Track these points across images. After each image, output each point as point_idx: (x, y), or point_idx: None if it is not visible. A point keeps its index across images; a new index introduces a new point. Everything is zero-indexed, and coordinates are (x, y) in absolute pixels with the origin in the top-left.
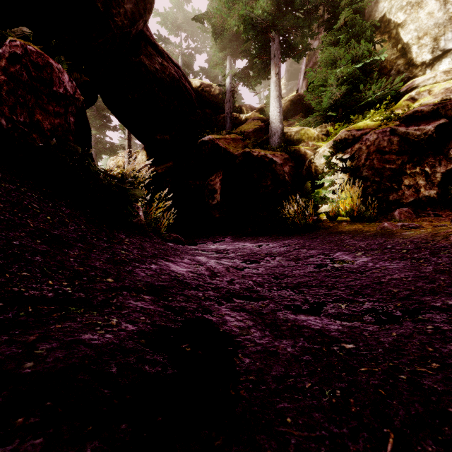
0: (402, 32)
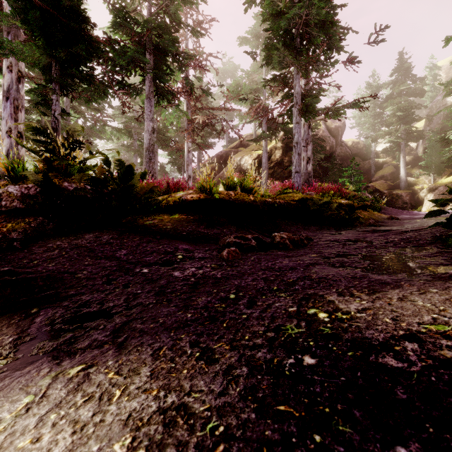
0: None
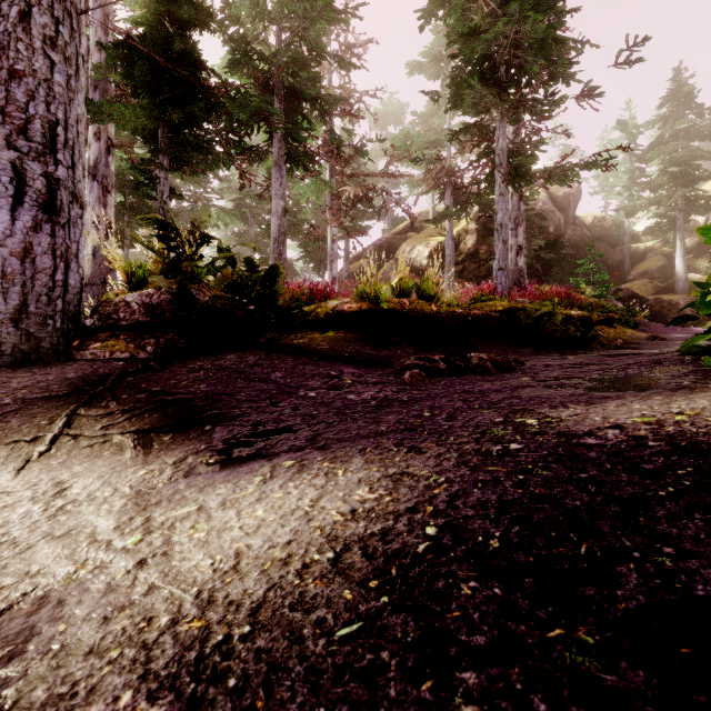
0: None
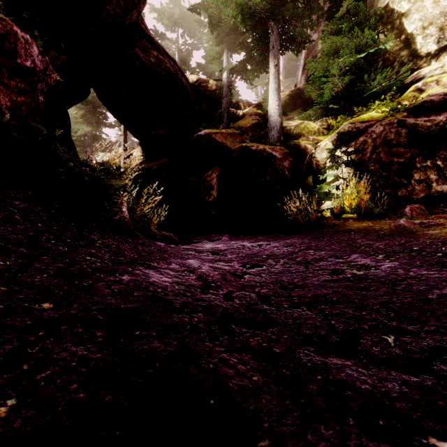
0: (406, 22)
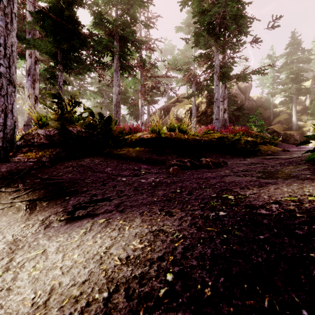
0: None
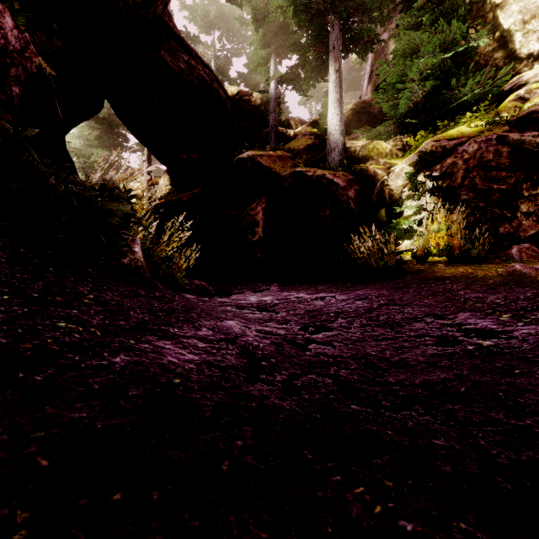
0: (502, 15)
